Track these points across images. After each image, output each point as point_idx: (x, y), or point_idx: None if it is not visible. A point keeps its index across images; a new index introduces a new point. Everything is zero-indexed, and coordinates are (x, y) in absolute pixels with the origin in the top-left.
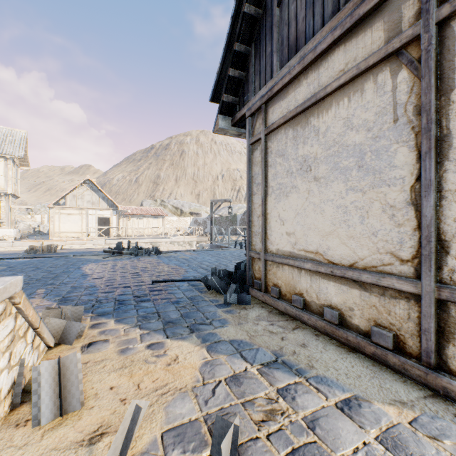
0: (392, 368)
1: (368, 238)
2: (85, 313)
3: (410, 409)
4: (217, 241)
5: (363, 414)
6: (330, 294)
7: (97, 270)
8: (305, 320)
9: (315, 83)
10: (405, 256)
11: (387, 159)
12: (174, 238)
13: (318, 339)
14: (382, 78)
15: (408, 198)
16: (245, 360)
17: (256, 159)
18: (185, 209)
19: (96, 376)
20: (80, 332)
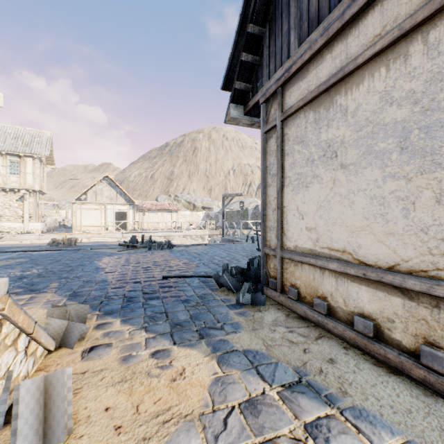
0: None
1: (414, 235)
2: (93, 310)
3: None
4: (229, 235)
5: None
6: (361, 300)
7: (111, 264)
8: (329, 328)
9: (342, 55)
10: None
11: (443, 137)
12: (186, 232)
13: (348, 353)
14: (435, 35)
15: None
16: (262, 378)
17: (271, 148)
18: (198, 204)
19: (92, 391)
20: (82, 334)
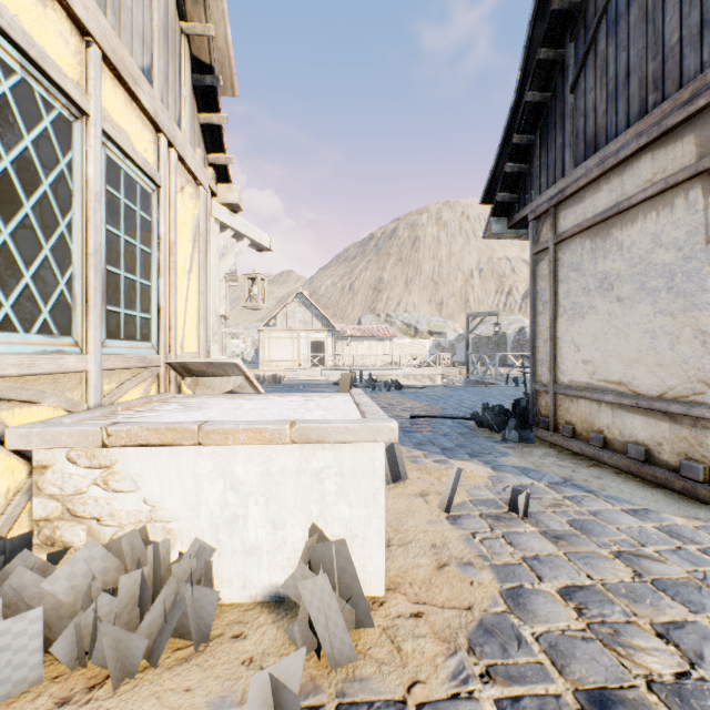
0: (701, 500)
1: (678, 366)
2: None
3: (701, 521)
4: (477, 375)
5: (647, 517)
6: (635, 429)
7: None
8: (604, 459)
9: (617, 190)
10: None
11: (698, 283)
12: (408, 369)
13: (618, 476)
14: (693, 195)
15: None
16: (531, 478)
17: (542, 271)
18: (421, 327)
19: None
20: None
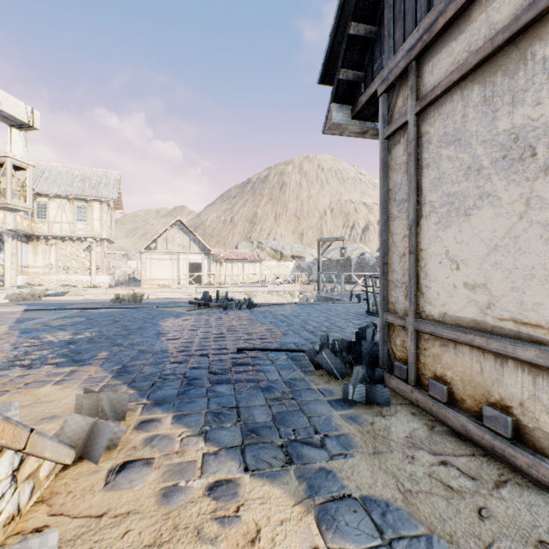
0: None
1: None
2: (139, 397)
3: None
4: (326, 292)
5: None
6: None
7: (176, 327)
8: (519, 465)
9: None
10: None
11: None
12: (272, 287)
13: None
14: None
15: None
16: None
17: (397, 159)
18: (286, 252)
19: None
20: (114, 439)
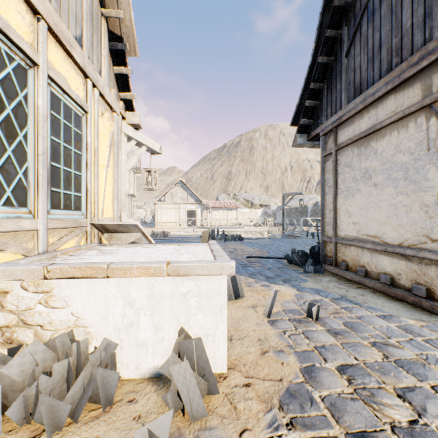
0: (424, 309)
1: (410, 226)
2: None
3: (425, 322)
4: (289, 231)
5: (392, 319)
6: (384, 265)
7: None
8: (366, 284)
9: (374, 117)
10: (434, 237)
11: (423, 174)
12: (247, 228)
13: (374, 294)
14: (419, 120)
15: (436, 200)
16: (321, 296)
17: (328, 167)
18: (255, 202)
19: None
20: None
